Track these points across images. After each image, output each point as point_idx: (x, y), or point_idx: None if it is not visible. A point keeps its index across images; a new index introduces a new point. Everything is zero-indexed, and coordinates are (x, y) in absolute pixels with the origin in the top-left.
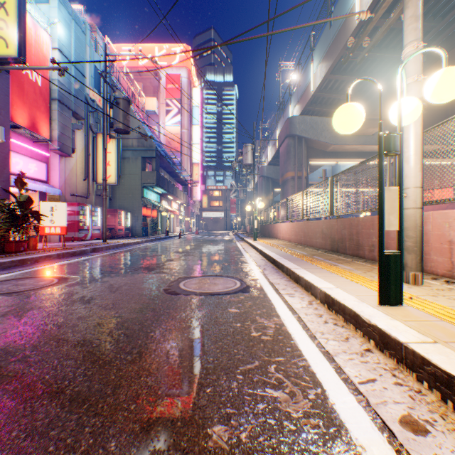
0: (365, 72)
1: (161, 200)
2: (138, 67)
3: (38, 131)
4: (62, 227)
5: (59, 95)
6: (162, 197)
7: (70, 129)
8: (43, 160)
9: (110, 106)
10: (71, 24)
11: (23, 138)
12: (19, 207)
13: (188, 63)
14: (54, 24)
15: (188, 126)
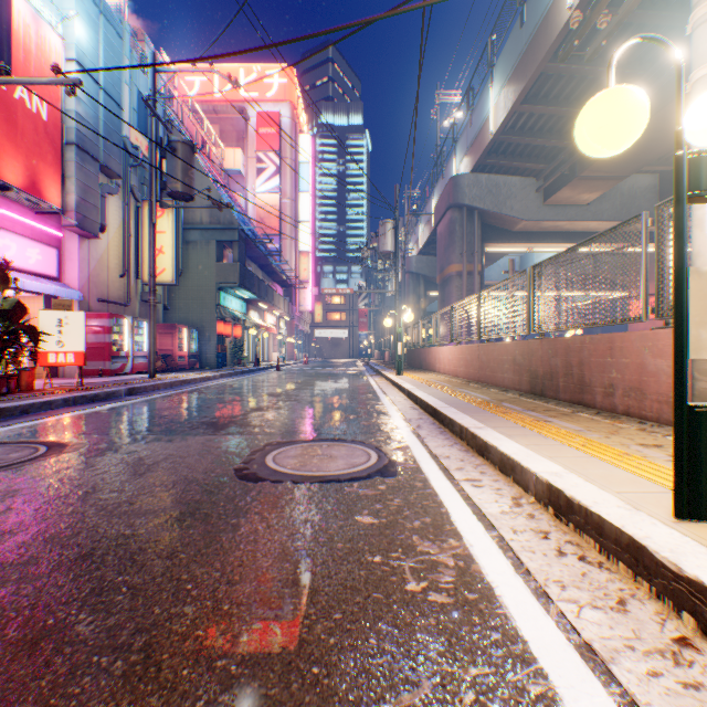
0: (579, 101)
1: (247, 311)
2: (214, 101)
3: (41, 194)
4: (78, 352)
5: (78, 137)
6: (250, 305)
7: (96, 192)
8: (51, 243)
9: (162, 155)
10: (98, 21)
11: (17, 207)
12: (0, 319)
13: (291, 95)
14: (69, 19)
15: (291, 194)
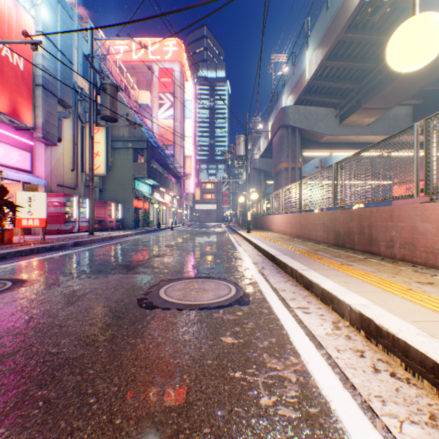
0: (363, 58)
1: (153, 192)
2: (132, 62)
3: (19, 117)
4: (41, 219)
5: (43, 81)
6: (154, 189)
7: (55, 116)
8: (26, 149)
9: (97, 93)
10: (57, 8)
11: (4, 126)
12: None
13: (180, 57)
14: (37, 5)
15: (180, 120)
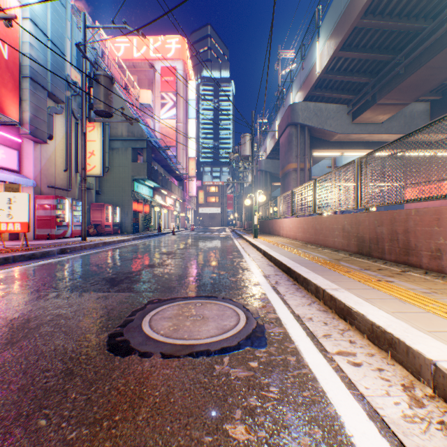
0: (380, 49)
1: (154, 195)
2: (133, 60)
3: (3, 111)
4: (23, 223)
5: (31, 72)
6: (155, 191)
7: (45, 111)
8: (13, 146)
9: (90, 85)
10: None
11: None
12: None
13: (183, 55)
14: None
15: (183, 120)
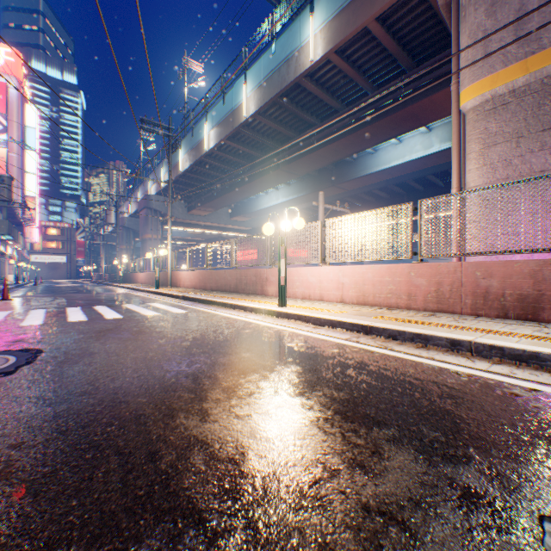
0: (194, 186)
1: (1, 246)
2: None
3: None
4: None
5: None
6: (2, 242)
7: None
8: None
9: None
10: None
11: None
12: None
13: (19, 72)
14: None
15: (19, 150)
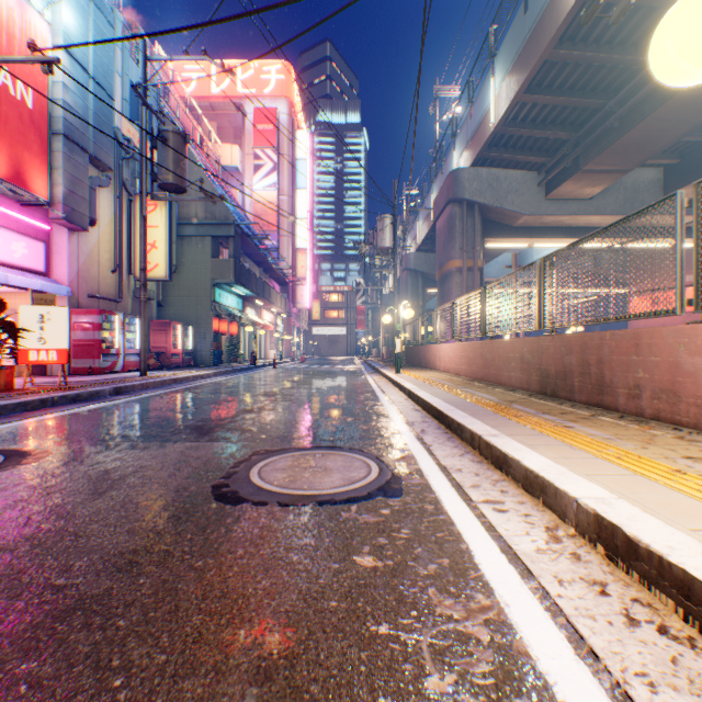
0: (584, 90)
1: (244, 307)
2: (211, 98)
3: (26, 185)
4: (61, 350)
5: (65, 126)
6: (246, 302)
7: (85, 184)
8: (38, 237)
9: (153, 146)
10: (88, 8)
11: (1, 199)
12: None
13: (289, 91)
14: (55, 4)
15: (289, 191)
